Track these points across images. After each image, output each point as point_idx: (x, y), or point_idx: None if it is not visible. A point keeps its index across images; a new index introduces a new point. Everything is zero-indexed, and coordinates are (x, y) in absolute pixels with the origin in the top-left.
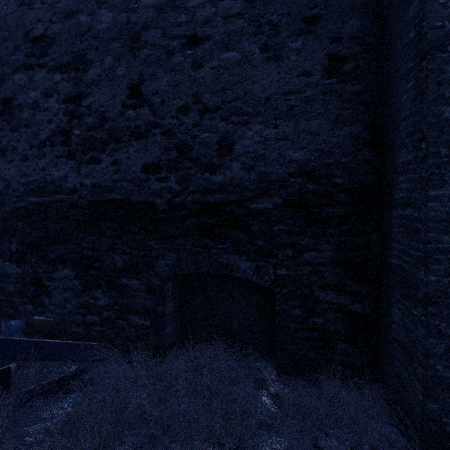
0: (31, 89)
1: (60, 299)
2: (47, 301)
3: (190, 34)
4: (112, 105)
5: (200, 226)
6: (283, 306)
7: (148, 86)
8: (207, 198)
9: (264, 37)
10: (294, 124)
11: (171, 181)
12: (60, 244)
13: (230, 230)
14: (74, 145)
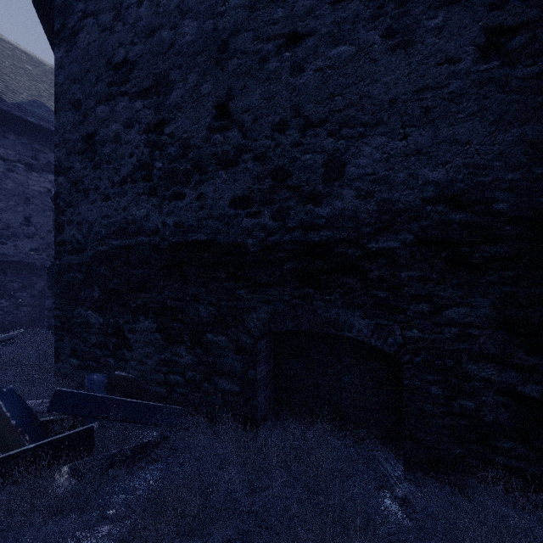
0: (112, 121)
1: (141, 354)
2: (128, 356)
3: (288, 31)
4: (197, 130)
5: (300, 271)
6: (414, 380)
7: (238, 103)
8: (310, 236)
9: (387, 20)
10: (431, 131)
11: (264, 217)
12: (141, 292)
13: (341, 277)
14: (155, 179)
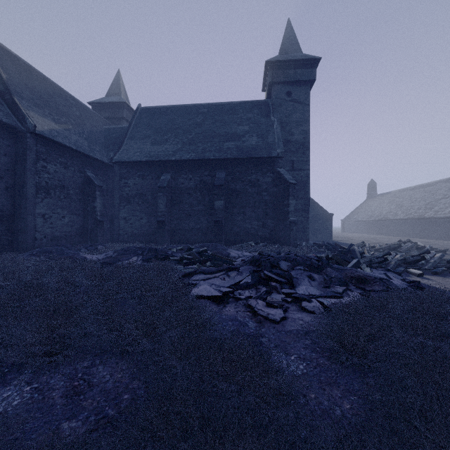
0: None
1: None
2: None
3: None
4: None
5: None
6: None
7: None
8: None
9: None
10: None
11: None
12: None
13: None
14: None
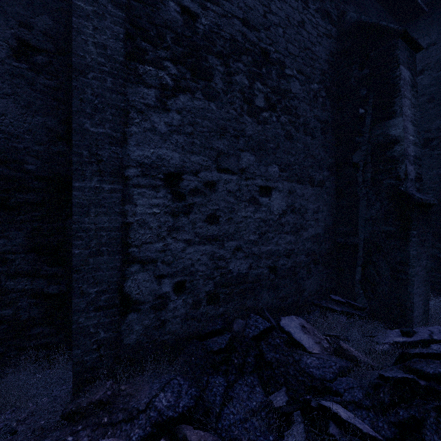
0: None
1: None
2: None
3: None
4: None
5: None
6: None
7: None
8: None
9: None
10: None
11: None
12: None
13: None
14: None
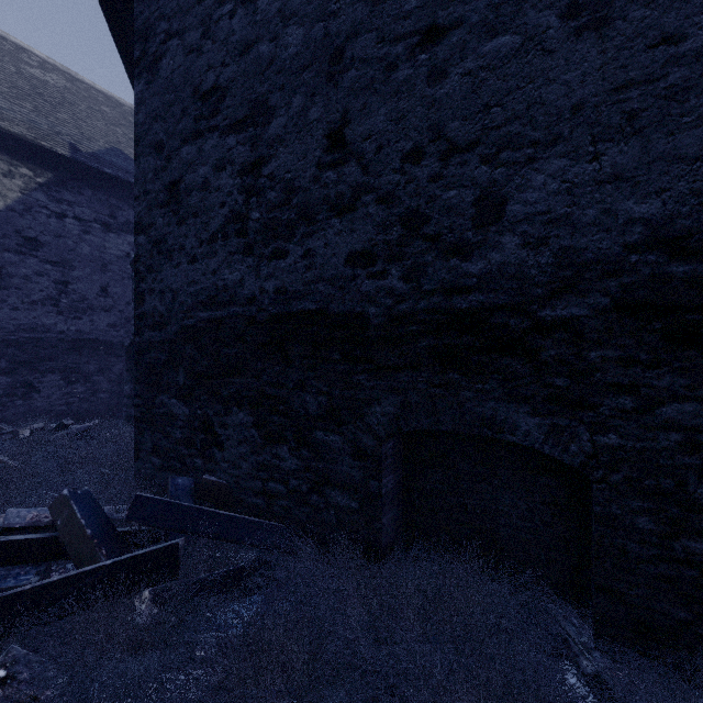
0: (200, 164)
1: (234, 455)
2: (219, 456)
3: (424, 25)
4: (303, 168)
5: (441, 350)
6: (610, 506)
7: (356, 129)
8: (455, 302)
9: None
10: (638, 146)
11: (392, 277)
12: (234, 376)
13: (499, 357)
14: (252, 234)
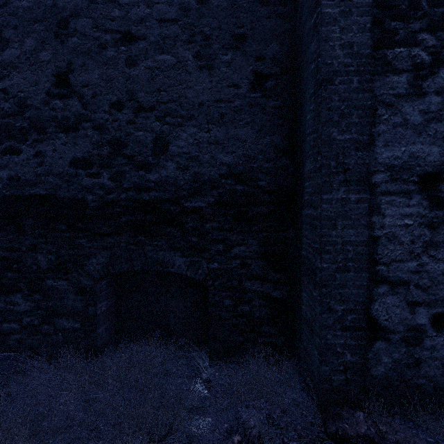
0: None
1: None
2: None
3: (124, 30)
4: (35, 92)
5: (134, 223)
6: (215, 297)
7: (78, 77)
8: (142, 196)
9: (197, 46)
10: (224, 130)
11: (103, 178)
12: None
13: (166, 227)
14: None
